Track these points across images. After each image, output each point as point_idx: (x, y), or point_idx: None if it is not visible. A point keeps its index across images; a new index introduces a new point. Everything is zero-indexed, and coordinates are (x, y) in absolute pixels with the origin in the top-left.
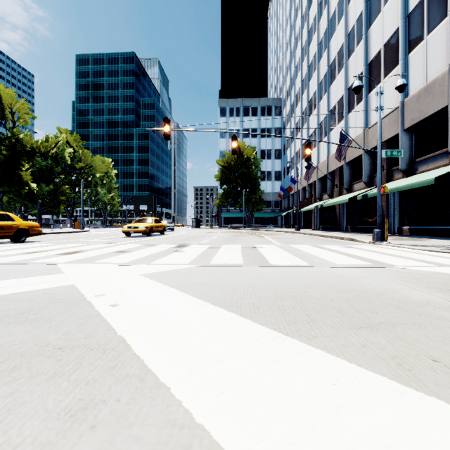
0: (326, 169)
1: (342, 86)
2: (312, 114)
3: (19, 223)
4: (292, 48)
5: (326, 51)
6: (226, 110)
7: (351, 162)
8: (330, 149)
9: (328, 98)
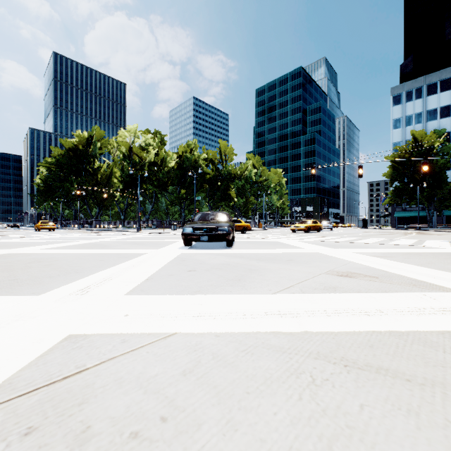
0: None
1: None
2: None
3: (243, 224)
4: None
5: None
6: (400, 97)
7: None
8: None
9: None
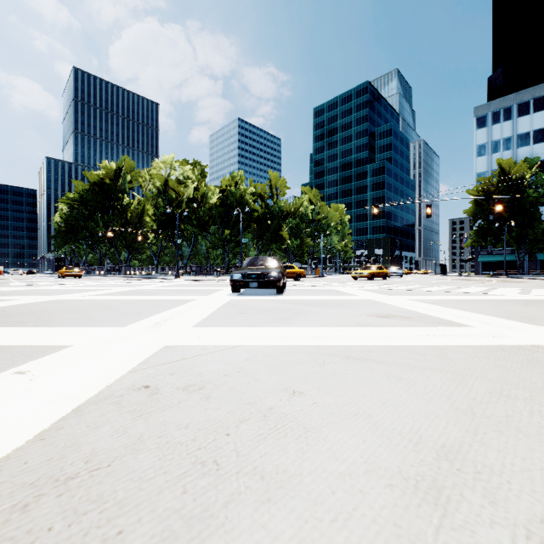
0: None
1: None
2: None
3: (297, 271)
4: None
5: None
6: (485, 118)
7: None
8: None
9: None
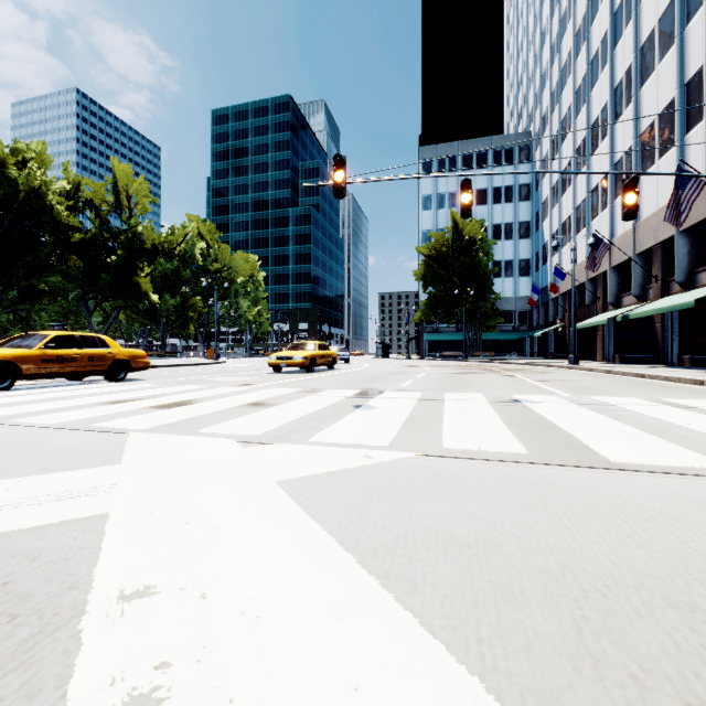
0: (631, 248)
1: (669, 82)
2: (598, 148)
3: (116, 352)
4: (555, 39)
5: (631, 24)
6: (432, 164)
7: (693, 229)
8: (641, 208)
9: (634, 113)
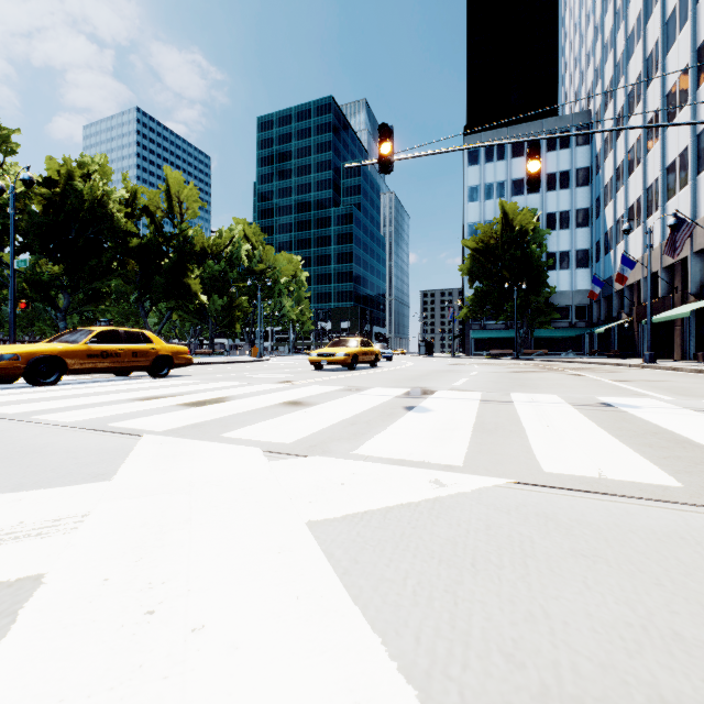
0: None
1: None
2: (675, 119)
3: (159, 348)
4: (619, 4)
5: None
6: (478, 153)
7: None
8: None
9: None
